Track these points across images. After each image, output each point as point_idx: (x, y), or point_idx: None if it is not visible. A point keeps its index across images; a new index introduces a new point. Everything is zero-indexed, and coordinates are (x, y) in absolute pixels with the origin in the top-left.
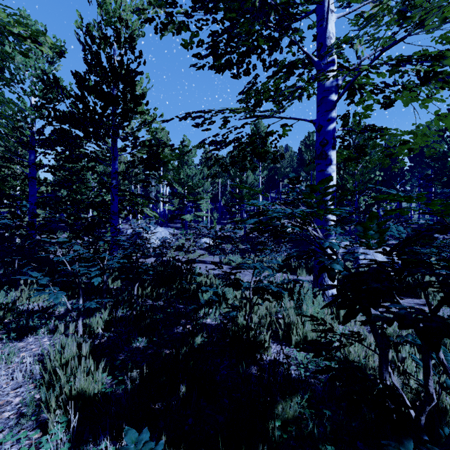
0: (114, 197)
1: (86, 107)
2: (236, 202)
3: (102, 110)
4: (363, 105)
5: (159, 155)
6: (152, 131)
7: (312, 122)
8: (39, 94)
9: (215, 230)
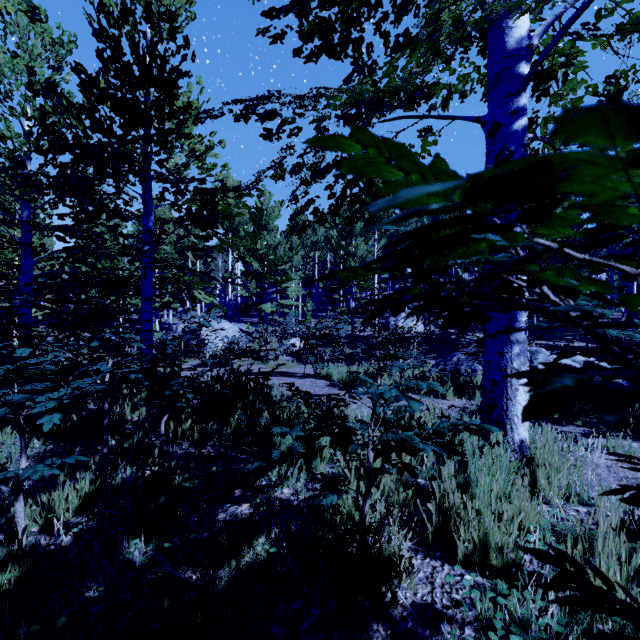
0: (146, 272)
1: (97, 125)
2: (340, 285)
3: (123, 129)
4: (565, 99)
5: (217, 204)
6: (206, 168)
7: (479, 121)
8: (33, 114)
9: (307, 326)
